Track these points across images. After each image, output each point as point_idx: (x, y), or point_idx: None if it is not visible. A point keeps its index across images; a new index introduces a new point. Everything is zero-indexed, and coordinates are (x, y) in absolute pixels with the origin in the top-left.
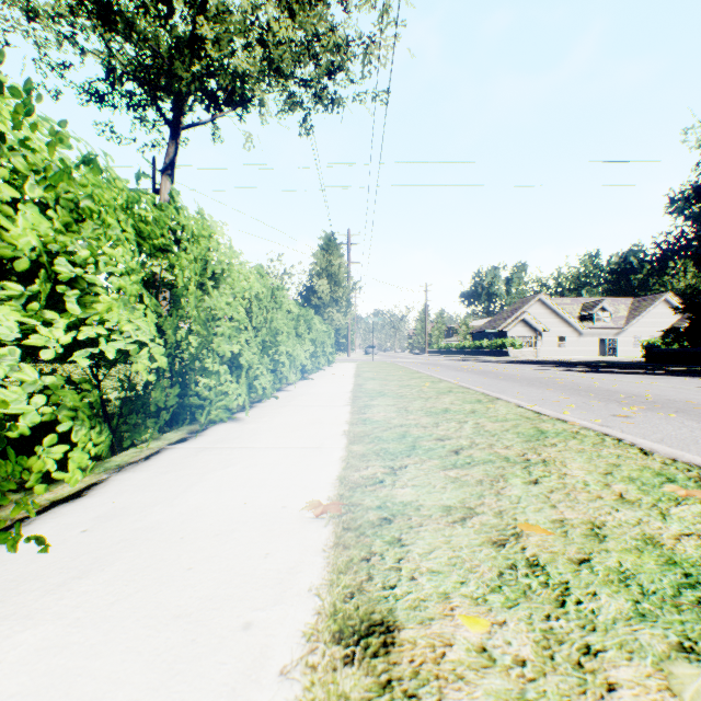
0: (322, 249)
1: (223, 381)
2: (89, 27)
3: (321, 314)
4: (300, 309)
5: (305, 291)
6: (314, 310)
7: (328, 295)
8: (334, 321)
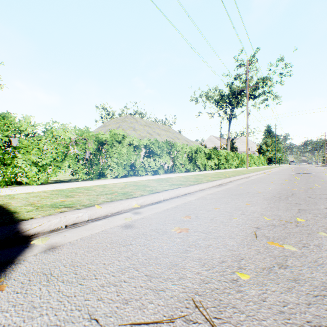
0: (265, 130)
1: (252, 164)
2: (212, 102)
3: (263, 154)
4: (257, 157)
5: (258, 148)
6: (261, 153)
7: (265, 149)
8: (267, 155)
